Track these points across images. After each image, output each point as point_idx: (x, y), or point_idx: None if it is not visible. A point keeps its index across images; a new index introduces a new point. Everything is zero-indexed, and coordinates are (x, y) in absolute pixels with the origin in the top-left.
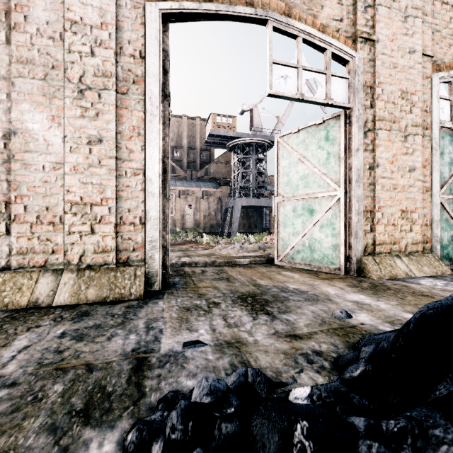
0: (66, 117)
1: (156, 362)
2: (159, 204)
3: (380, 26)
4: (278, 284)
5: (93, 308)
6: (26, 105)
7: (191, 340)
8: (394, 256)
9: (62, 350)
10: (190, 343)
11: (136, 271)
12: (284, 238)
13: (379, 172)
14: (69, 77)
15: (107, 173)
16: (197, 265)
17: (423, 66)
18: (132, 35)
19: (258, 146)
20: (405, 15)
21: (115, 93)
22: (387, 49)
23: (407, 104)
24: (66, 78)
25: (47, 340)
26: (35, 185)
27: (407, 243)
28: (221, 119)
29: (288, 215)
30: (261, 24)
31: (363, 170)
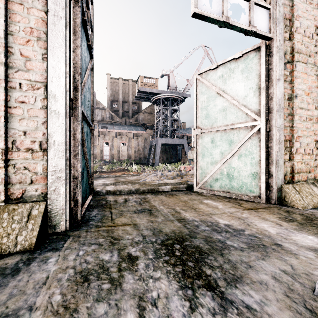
0: None
1: None
2: (66, 126)
3: None
4: (205, 218)
5: None
6: None
7: None
8: (310, 184)
9: None
10: None
11: (31, 210)
12: (203, 167)
13: (297, 103)
14: None
15: None
16: (121, 192)
17: None
18: None
19: (174, 101)
20: None
21: None
22: None
23: None
24: None
25: None
26: None
27: None
28: (146, 80)
29: (206, 146)
30: None
31: (283, 101)
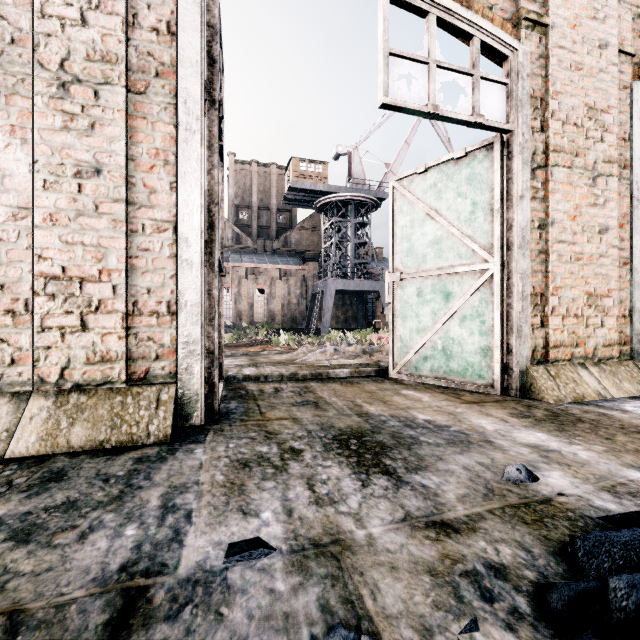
0: (36, 129)
1: (165, 601)
2: (201, 280)
3: (556, 3)
4: (398, 413)
5: (75, 463)
6: None
7: (244, 537)
8: (577, 365)
9: None
10: (242, 547)
11: (160, 394)
12: (404, 338)
13: (555, 233)
14: (41, 60)
15: (109, 227)
16: (267, 379)
17: (620, 69)
18: None
19: (360, 206)
20: None
21: (124, 90)
22: (566, 39)
23: (596, 127)
24: (36, 61)
25: None
26: None
27: (596, 345)
28: (306, 166)
29: (409, 301)
30: None
31: (530, 230)
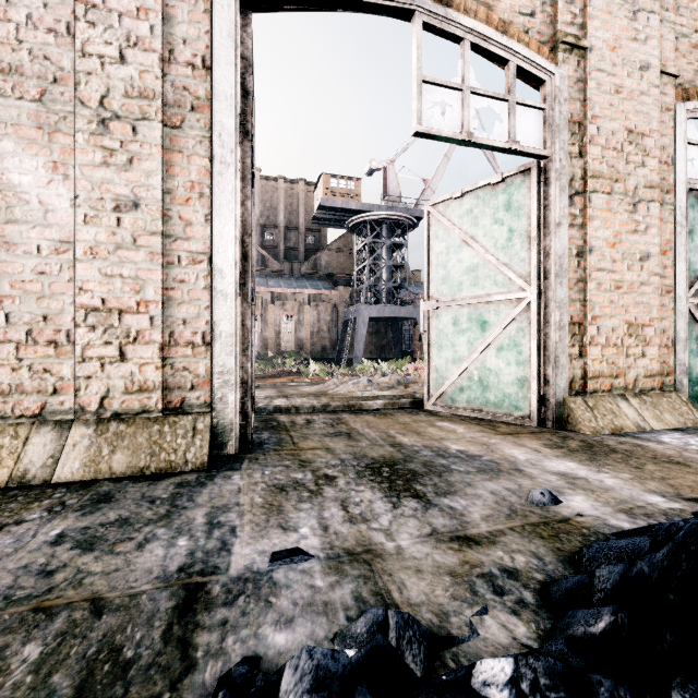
0: (77, 165)
1: (221, 593)
2: (235, 311)
3: (594, 25)
4: (431, 444)
5: (119, 487)
6: (9, 144)
7: (285, 547)
8: (617, 397)
9: (53, 570)
10: (284, 555)
11: (196, 423)
12: (439, 368)
13: (593, 261)
14: (82, 98)
15: (147, 260)
16: (298, 410)
17: (662, 91)
18: (189, 30)
19: (395, 225)
20: (635, 9)
21: (161, 125)
22: (606, 62)
23: (637, 152)
24: (77, 99)
25: (29, 550)
26: (23, 278)
27: (637, 376)
28: (337, 182)
29: (445, 331)
30: (403, 18)
31: (567, 258)
